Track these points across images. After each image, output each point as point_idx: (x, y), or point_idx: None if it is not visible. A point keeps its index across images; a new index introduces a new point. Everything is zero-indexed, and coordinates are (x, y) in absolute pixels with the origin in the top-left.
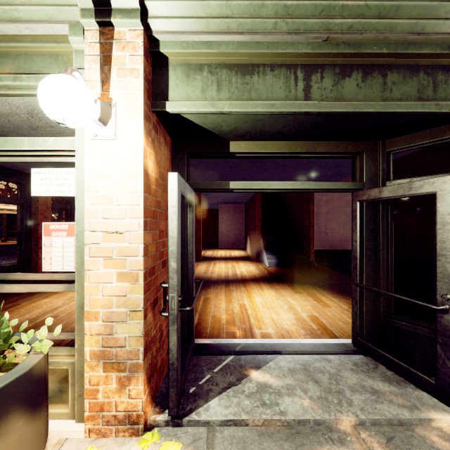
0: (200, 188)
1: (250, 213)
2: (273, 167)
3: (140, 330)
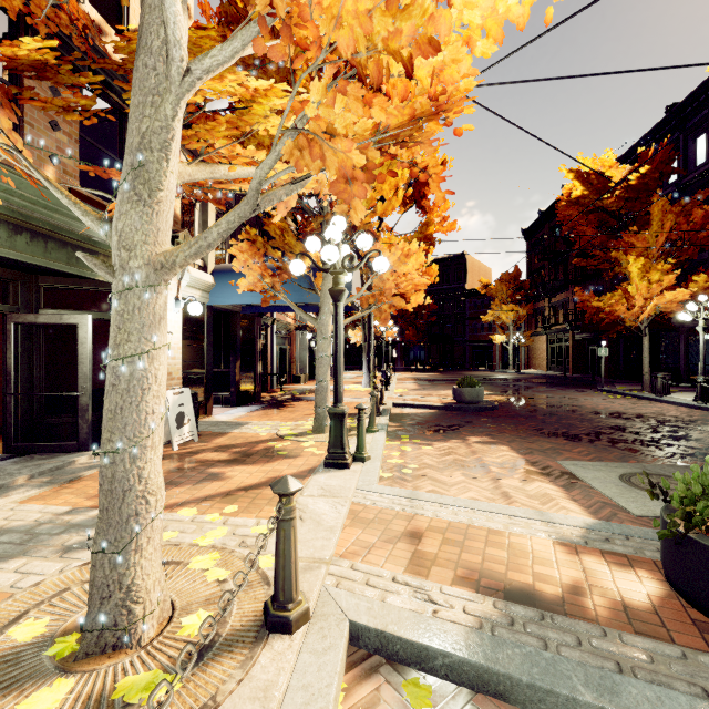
0: None
1: None
2: None
3: None
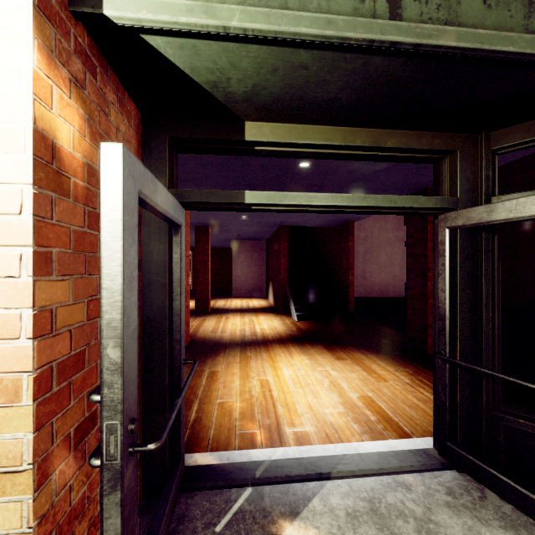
0: (192, 201)
1: (273, 252)
2: (306, 188)
3: (23, 519)
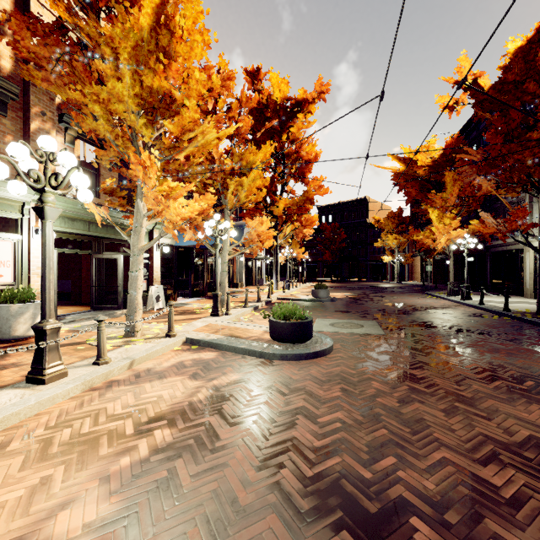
0: None
1: None
2: None
3: None
